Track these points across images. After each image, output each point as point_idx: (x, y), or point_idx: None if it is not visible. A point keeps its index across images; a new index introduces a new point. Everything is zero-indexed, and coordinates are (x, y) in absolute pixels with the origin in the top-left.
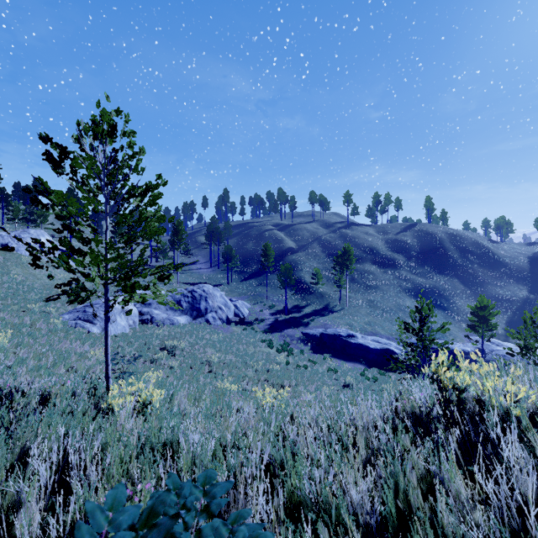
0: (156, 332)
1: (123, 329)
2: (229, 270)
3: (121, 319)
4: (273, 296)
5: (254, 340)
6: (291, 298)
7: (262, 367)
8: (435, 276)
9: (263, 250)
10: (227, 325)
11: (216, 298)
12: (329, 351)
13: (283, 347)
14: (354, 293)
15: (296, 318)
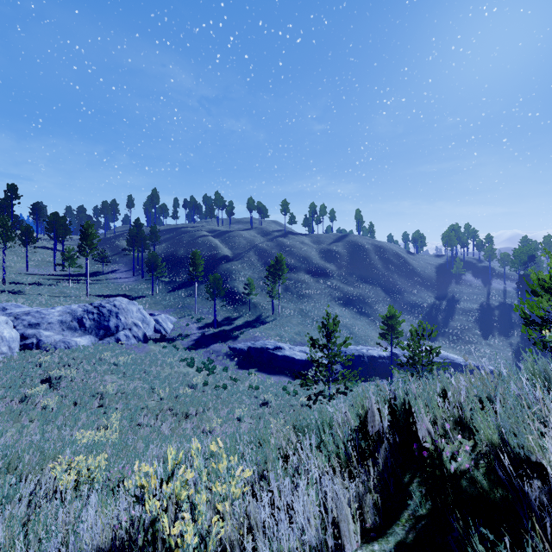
0: (40, 360)
1: None
2: (156, 279)
3: None
4: (203, 308)
5: (171, 359)
6: (222, 310)
7: (173, 393)
8: (361, 285)
9: (191, 258)
10: (143, 344)
11: (131, 313)
12: (256, 366)
13: (205, 365)
14: (287, 303)
15: (225, 331)
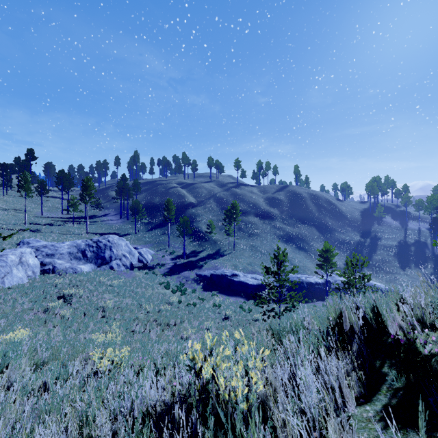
0: (56, 281)
1: (19, 280)
2: (138, 221)
3: (18, 271)
4: (175, 243)
5: (152, 283)
6: (189, 245)
7: (155, 308)
8: (299, 226)
9: (166, 204)
10: (130, 271)
11: (121, 246)
12: (217, 289)
13: (178, 288)
14: (240, 240)
15: (192, 261)
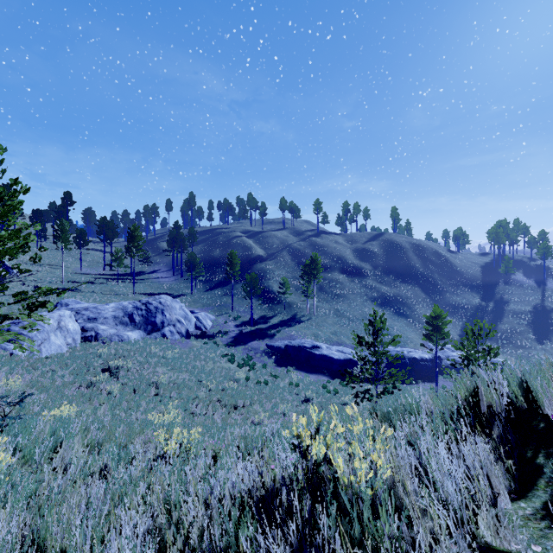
0: (100, 351)
1: (58, 348)
2: (194, 279)
3: (56, 338)
4: (239, 306)
5: (214, 355)
6: (258, 309)
7: (218, 386)
8: (399, 285)
9: (228, 258)
10: (186, 339)
11: (175, 310)
12: (294, 364)
13: (245, 361)
14: (322, 303)
15: (262, 329)
